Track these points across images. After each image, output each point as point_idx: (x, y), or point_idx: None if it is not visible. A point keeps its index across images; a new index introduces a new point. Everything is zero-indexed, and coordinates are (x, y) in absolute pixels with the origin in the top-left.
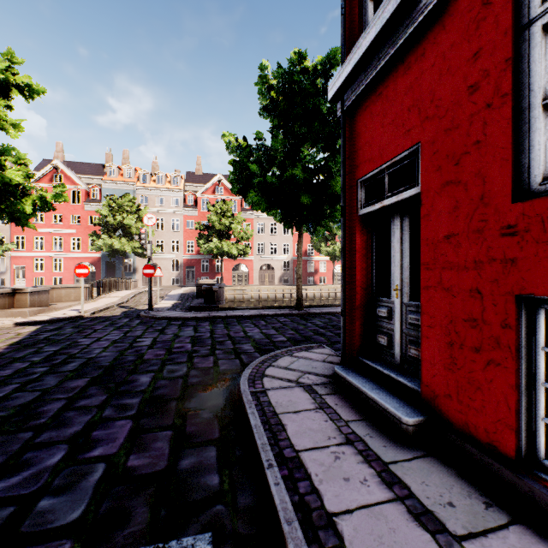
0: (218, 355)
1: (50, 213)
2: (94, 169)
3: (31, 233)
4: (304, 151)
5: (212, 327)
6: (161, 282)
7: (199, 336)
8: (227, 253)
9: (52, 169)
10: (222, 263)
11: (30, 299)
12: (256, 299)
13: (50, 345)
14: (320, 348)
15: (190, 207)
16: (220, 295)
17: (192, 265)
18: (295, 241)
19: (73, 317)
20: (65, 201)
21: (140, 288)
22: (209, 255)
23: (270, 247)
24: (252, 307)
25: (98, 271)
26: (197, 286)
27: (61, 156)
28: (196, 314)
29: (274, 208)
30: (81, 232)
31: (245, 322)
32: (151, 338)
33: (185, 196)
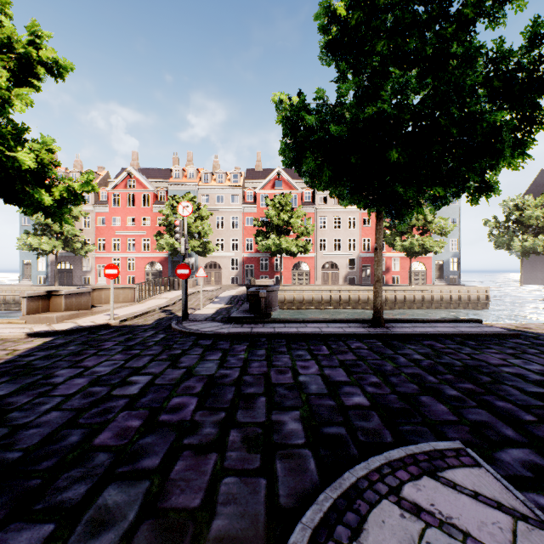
0: (229, 452)
1: (125, 216)
2: (163, 173)
3: (110, 235)
4: (394, 71)
5: (248, 355)
6: (221, 280)
7: (219, 378)
8: (286, 251)
9: (127, 175)
10: (280, 261)
11: (65, 302)
12: (317, 300)
13: (12, 381)
14: (466, 467)
15: (249, 204)
16: (272, 300)
17: (251, 263)
18: (363, 235)
19: (96, 326)
20: (94, 191)
21: (198, 288)
22: (268, 253)
23: (333, 243)
24: (310, 320)
25: (165, 270)
26: (247, 288)
27: (136, 164)
28: (235, 329)
29: (341, 179)
30: (150, 233)
31: (298, 347)
32: (150, 376)
33: (244, 193)
